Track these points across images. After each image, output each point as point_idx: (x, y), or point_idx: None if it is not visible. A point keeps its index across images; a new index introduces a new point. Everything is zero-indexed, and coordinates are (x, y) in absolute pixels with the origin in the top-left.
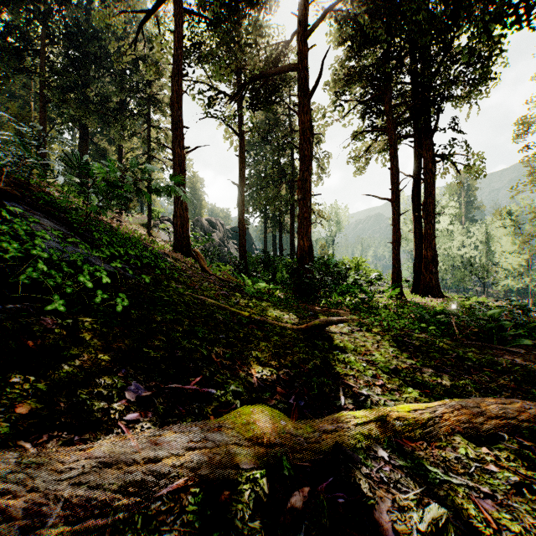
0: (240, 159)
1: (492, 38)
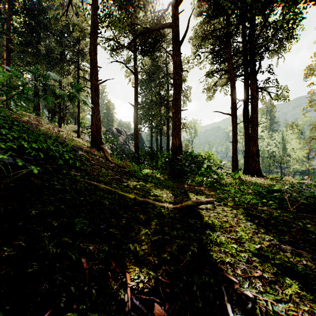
0: (135, 89)
1: (297, 9)
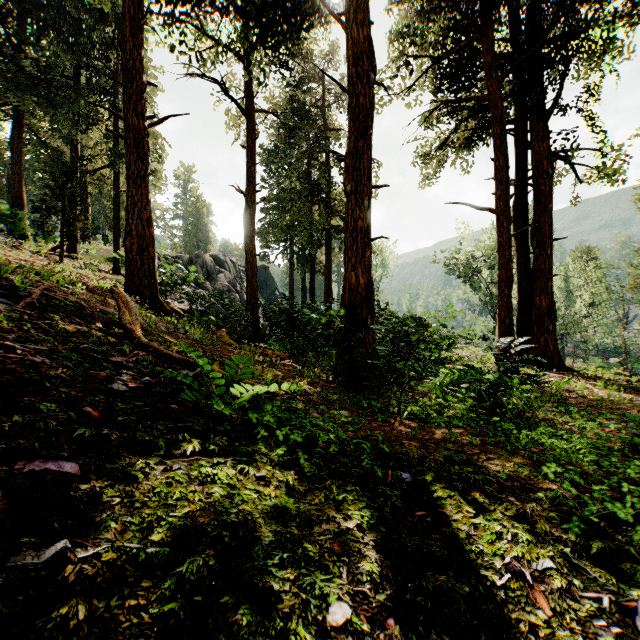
0: (248, 151)
1: None
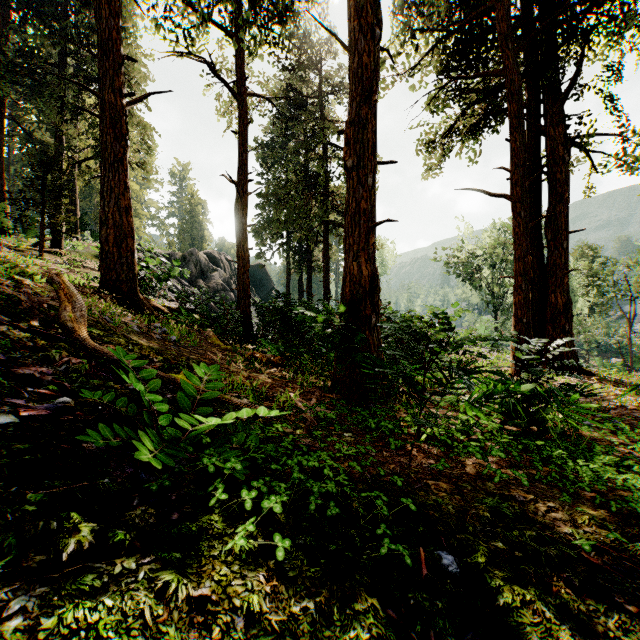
0: (240, 137)
1: None
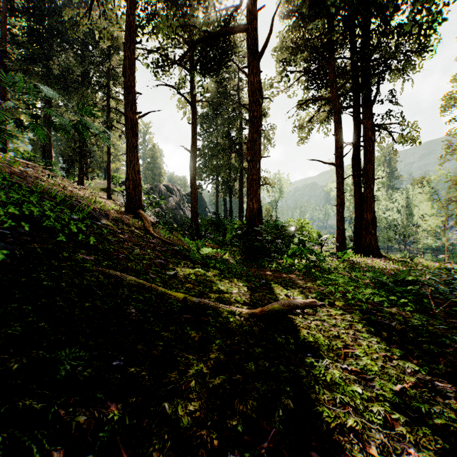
0: (192, 126)
1: (435, 5)
